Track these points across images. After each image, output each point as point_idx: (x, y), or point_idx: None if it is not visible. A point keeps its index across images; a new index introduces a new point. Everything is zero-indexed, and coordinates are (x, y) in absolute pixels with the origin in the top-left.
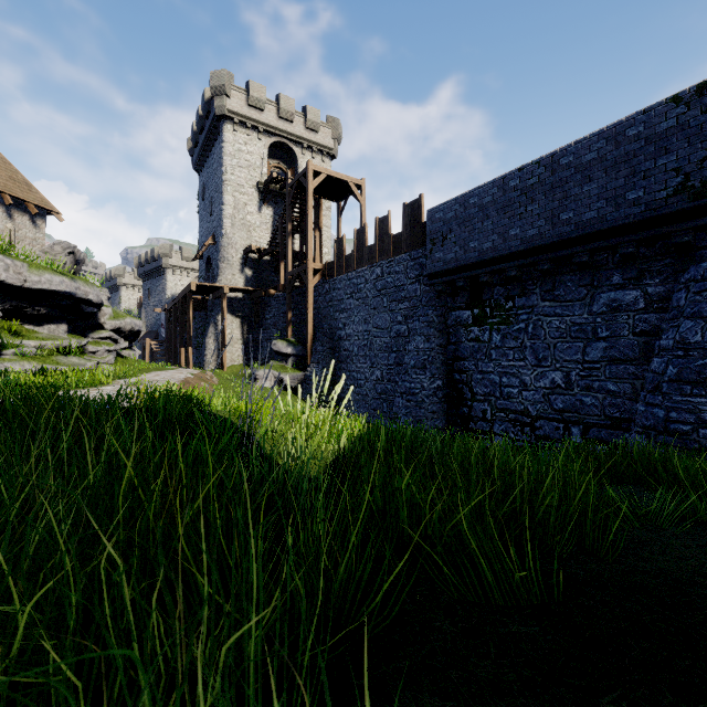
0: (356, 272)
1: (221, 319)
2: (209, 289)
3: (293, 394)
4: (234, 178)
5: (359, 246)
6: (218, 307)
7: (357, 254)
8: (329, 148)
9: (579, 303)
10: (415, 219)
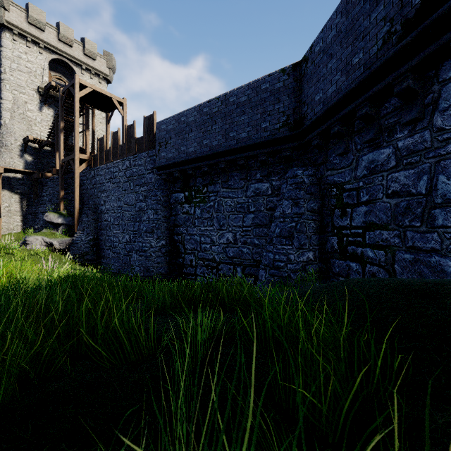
0: (112, 163)
1: None
2: None
3: (61, 255)
4: (14, 79)
5: (115, 144)
6: None
7: (113, 150)
8: (105, 74)
9: (241, 190)
10: (151, 128)
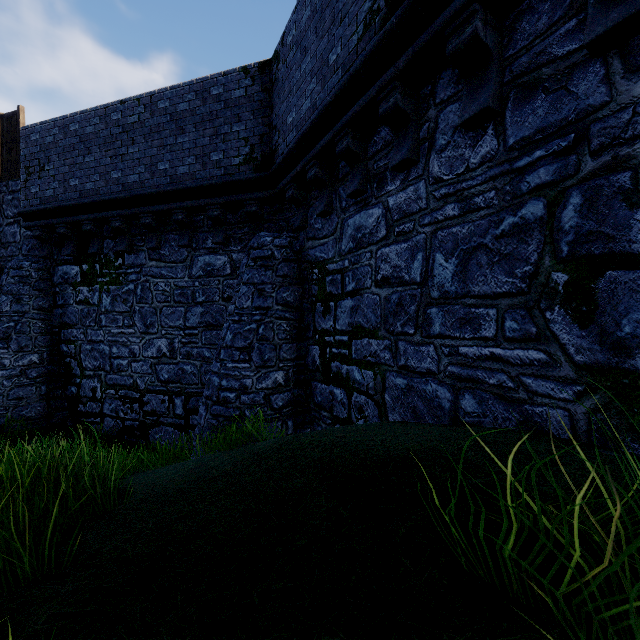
0: None
1: None
2: None
3: None
4: None
5: None
6: None
7: None
8: None
9: (181, 265)
10: (13, 138)
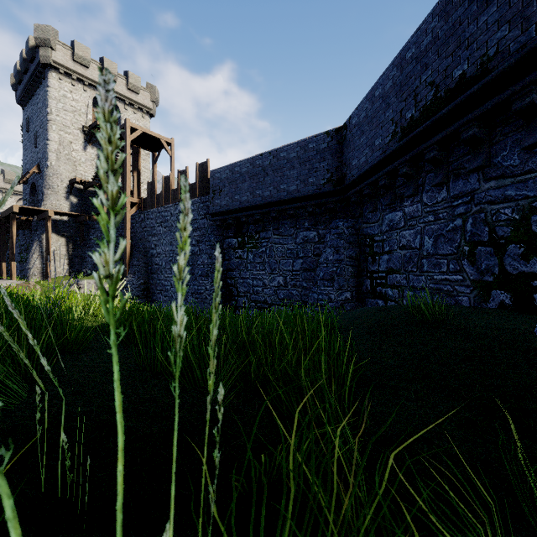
0: (164, 207)
1: (46, 238)
2: (33, 212)
3: None
4: (60, 119)
5: (166, 189)
6: (42, 227)
7: (165, 194)
8: (148, 108)
9: (290, 237)
10: (204, 175)
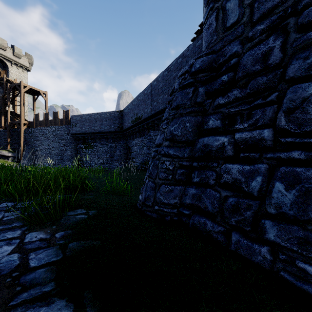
0: (44, 127)
1: None
2: None
3: None
4: None
5: (46, 119)
6: None
7: (45, 121)
8: (27, 67)
9: (105, 145)
10: (67, 116)
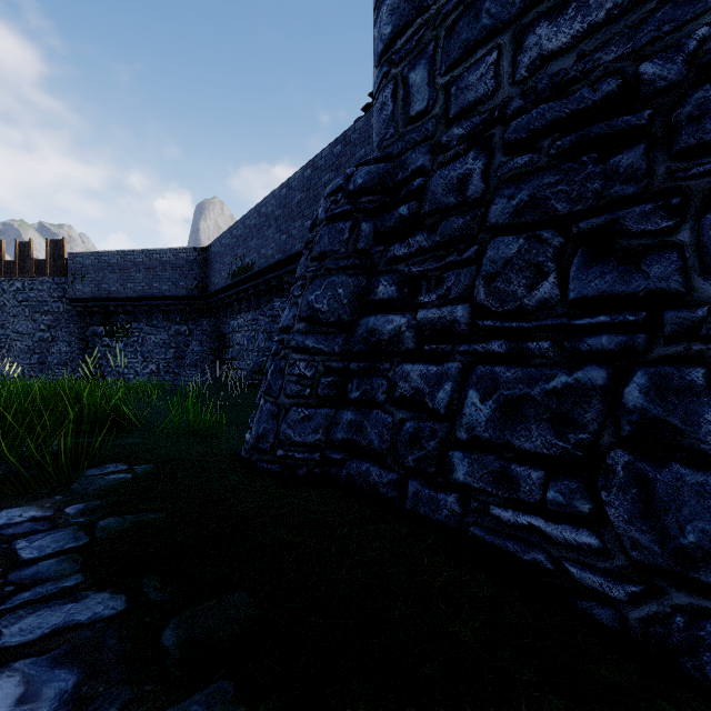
0: None
1: None
2: None
3: None
4: None
5: None
6: None
7: None
8: None
9: (164, 329)
10: (59, 254)
